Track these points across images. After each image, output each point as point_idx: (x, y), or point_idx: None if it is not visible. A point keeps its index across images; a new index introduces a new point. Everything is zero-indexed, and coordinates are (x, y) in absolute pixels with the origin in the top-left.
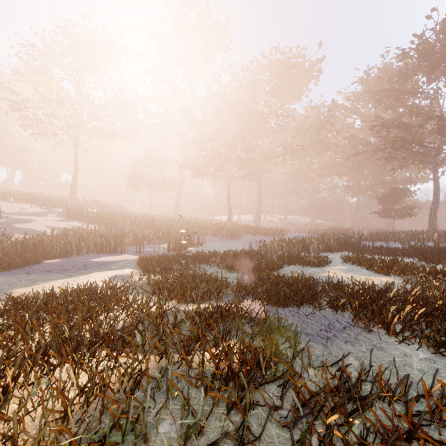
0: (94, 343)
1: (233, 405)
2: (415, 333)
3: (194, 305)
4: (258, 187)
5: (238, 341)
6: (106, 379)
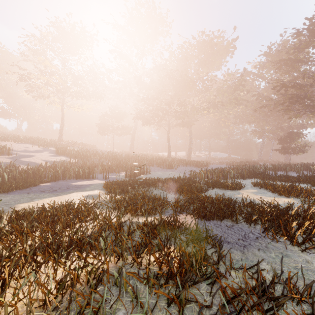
0: (70, 246)
1: (173, 301)
2: (314, 243)
3: (143, 218)
4: (190, 131)
5: (176, 247)
6: (76, 276)
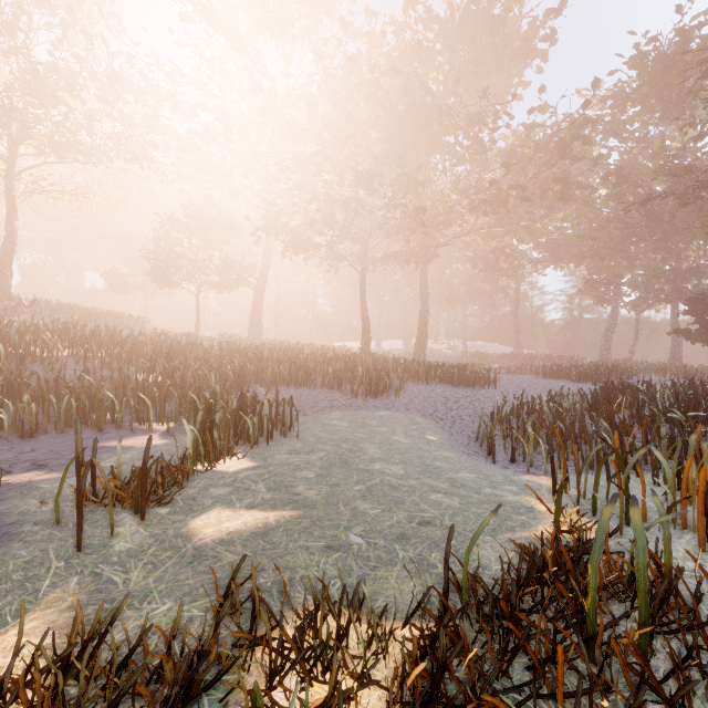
0: None
1: None
2: None
3: None
4: (422, 280)
5: None
6: None
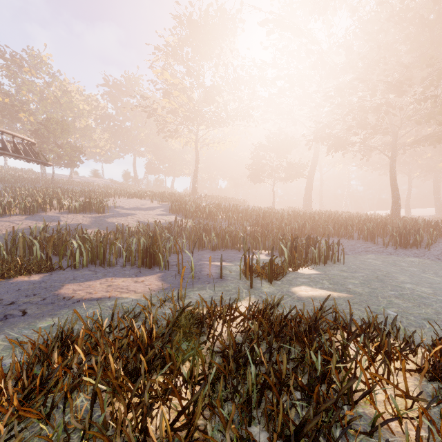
0: None
1: None
2: None
3: None
4: None
5: None
6: None
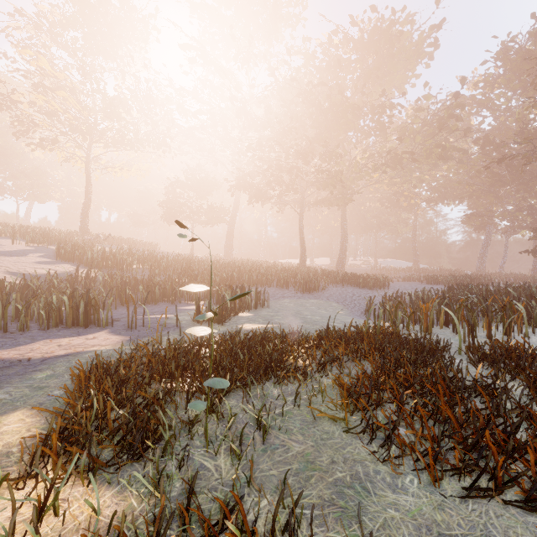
0: None
1: None
2: None
3: None
4: (342, 216)
5: None
6: None
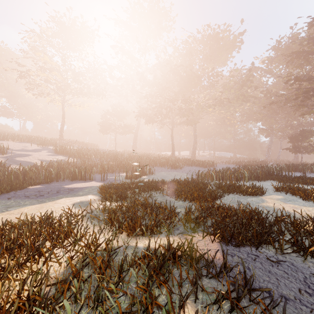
0: None
1: None
2: None
3: (144, 239)
4: (194, 130)
5: None
6: None
